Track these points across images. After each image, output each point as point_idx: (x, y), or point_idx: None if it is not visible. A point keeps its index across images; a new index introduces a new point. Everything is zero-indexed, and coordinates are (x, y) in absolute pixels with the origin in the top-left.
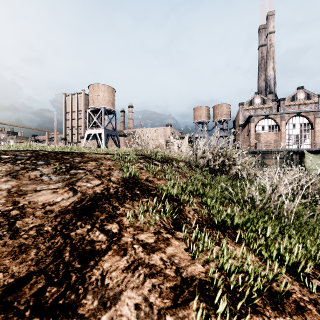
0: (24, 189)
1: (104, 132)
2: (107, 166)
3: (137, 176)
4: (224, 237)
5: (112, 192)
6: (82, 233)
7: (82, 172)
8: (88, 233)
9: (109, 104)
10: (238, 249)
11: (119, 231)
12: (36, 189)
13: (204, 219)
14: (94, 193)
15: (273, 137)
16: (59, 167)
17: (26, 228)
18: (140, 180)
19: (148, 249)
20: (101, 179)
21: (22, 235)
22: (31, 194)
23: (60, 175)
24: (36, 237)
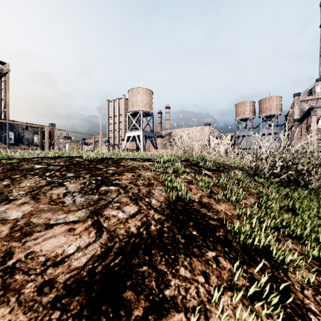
0: (34, 222)
1: (142, 134)
2: (146, 180)
3: (188, 198)
4: None
5: (153, 233)
6: None
7: (114, 190)
8: None
9: (147, 106)
10: None
11: None
12: (49, 222)
13: None
14: (126, 233)
15: None
16: (89, 181)
17: None
18: (192, 203)
19: None
20: (138, 202)
21: None
22: (38, 233)
23: (87, 194)
24: None
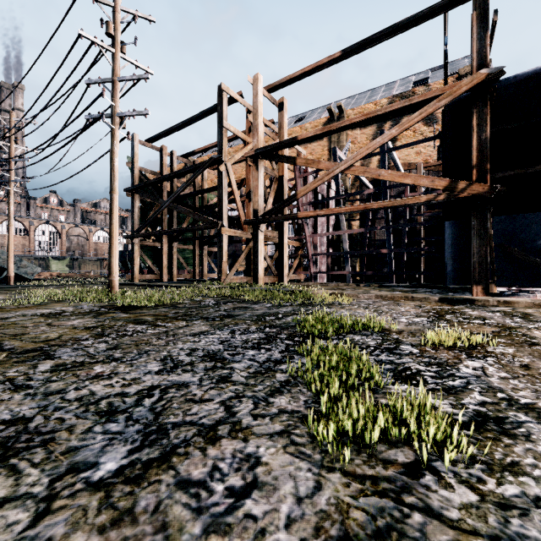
0: None
1: None
2: None
3: None
4: None
5: None
6: None
7: None
8: None
9: None
10: None
11: None
12: None
13: None
14: None
15: (21, 242)
16: None
17: None
18: None
19: None
20: None
21: None
22: None
23: None
24: None
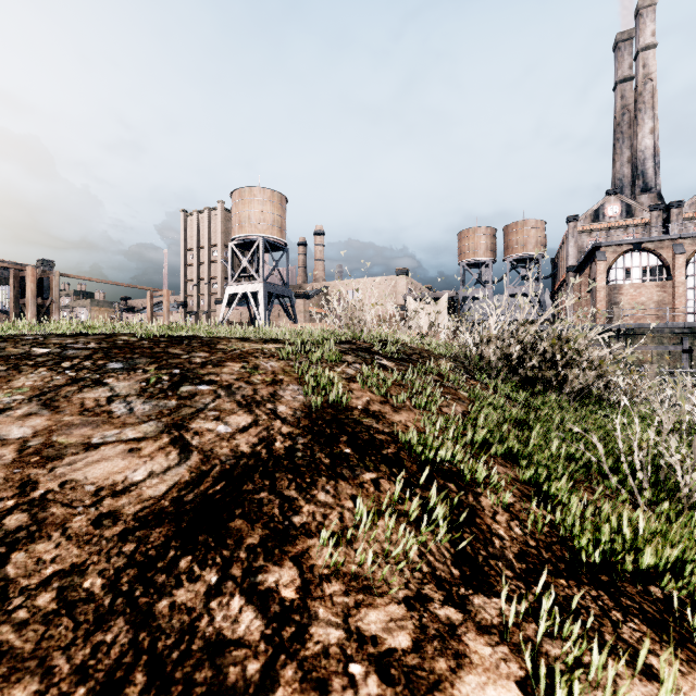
0: (60, 442)
1: (264, 290)
2: (269, 375)
3: (342, 402)
4: (624, 617)
5: (279, 452)
6: (190, 605)
7: (207, 391)
8: (208, 605)
9: (274, 229)
10: (694, 681)
11: (300, 597)
12: (90, 440)
13: (543, 542)
14: (233, 453)
15: (653, 295)
16: (156, 377)
17: (31, 582)
18: (351, 412)
19: (399, 686)
20: (254, 410)
21: (14, 612)
22: (74, 456)
23: (154, 398)
24: (53, 619)
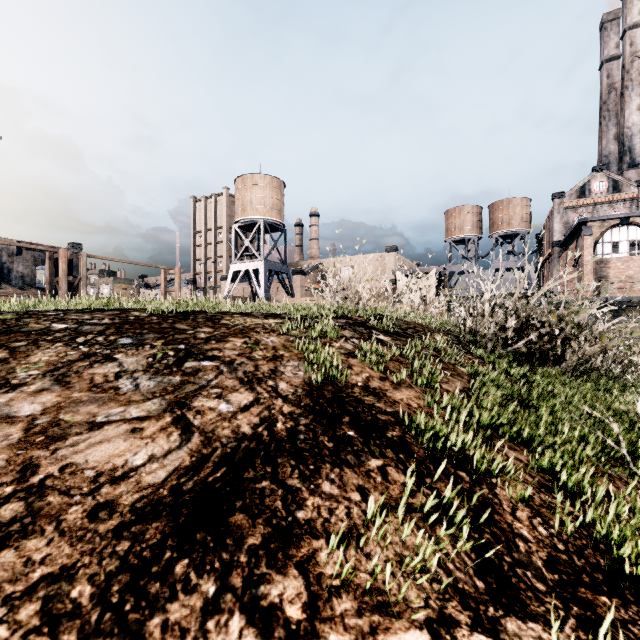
0: (66, 420)
1: (264, 267)
2: (270, 350)
3: (343, 380)
4: None
5: (281, 434)
6: (184, 625)
7: (210, 367)
8: (204, 626)
9: (274, 211)
10: None
11: (308, 618)
12: (95, 419)
13: (573, 545)
14: (234, 435)
15: None
16: (162, 352)
17: (16, 589)
18: (351, 389)
19: None
20: (255, 387)
21: None
22: (78, 437)
23: (160, 374)
24: (33, 639)
